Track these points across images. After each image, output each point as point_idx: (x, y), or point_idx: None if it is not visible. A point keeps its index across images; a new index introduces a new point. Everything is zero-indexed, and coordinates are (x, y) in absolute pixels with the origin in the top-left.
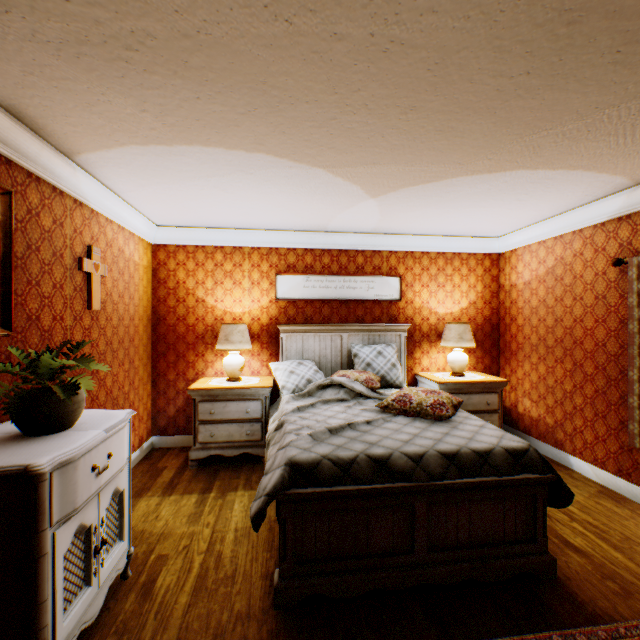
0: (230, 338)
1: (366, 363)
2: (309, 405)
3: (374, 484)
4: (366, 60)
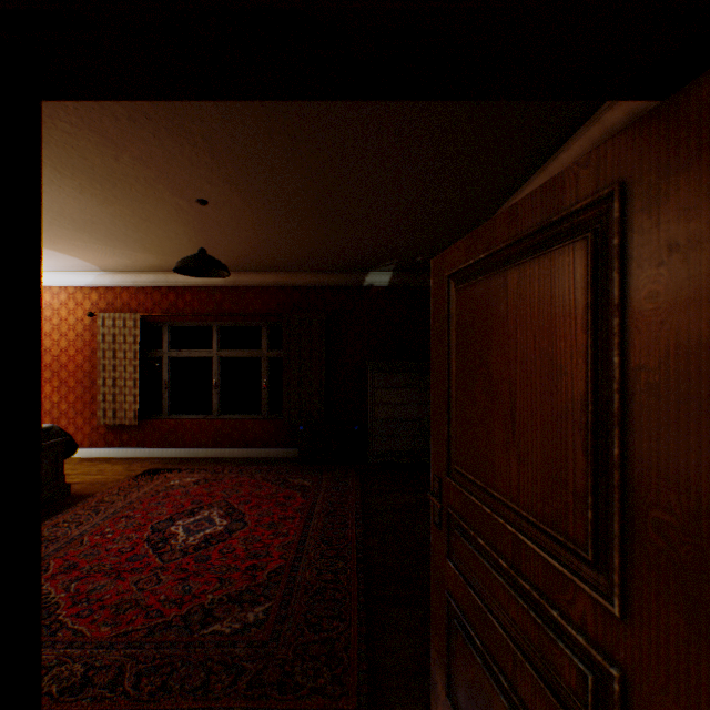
0: None
1: None
2: None
3: None
4: None
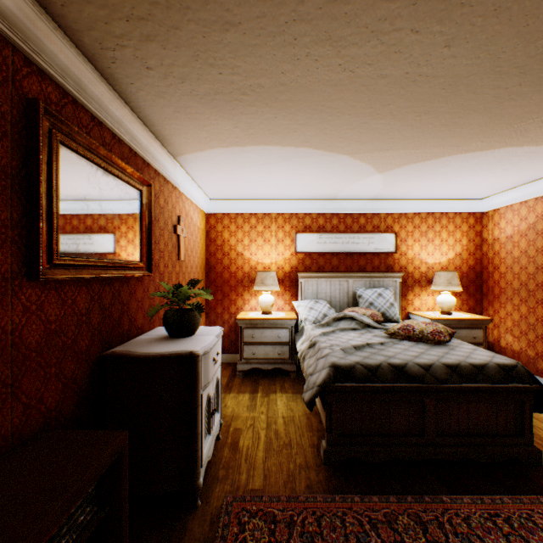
0: (265, 282)
1: (369, 302)
2: (331, 331)
3: (394, 383)
4: (398, 87)
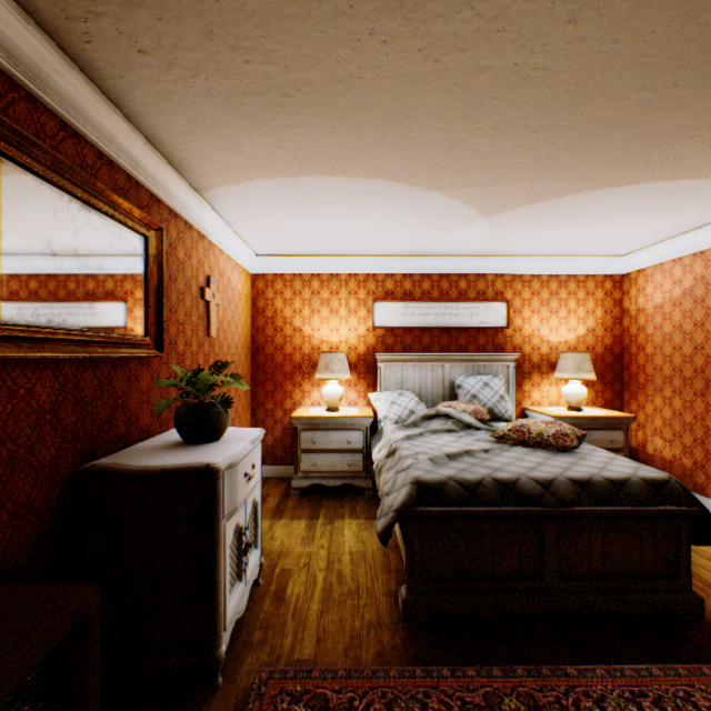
0: (330, 367)
1: (471, 395)
2: (418, 434)
3: (501, 507)
4: (505, 87)
